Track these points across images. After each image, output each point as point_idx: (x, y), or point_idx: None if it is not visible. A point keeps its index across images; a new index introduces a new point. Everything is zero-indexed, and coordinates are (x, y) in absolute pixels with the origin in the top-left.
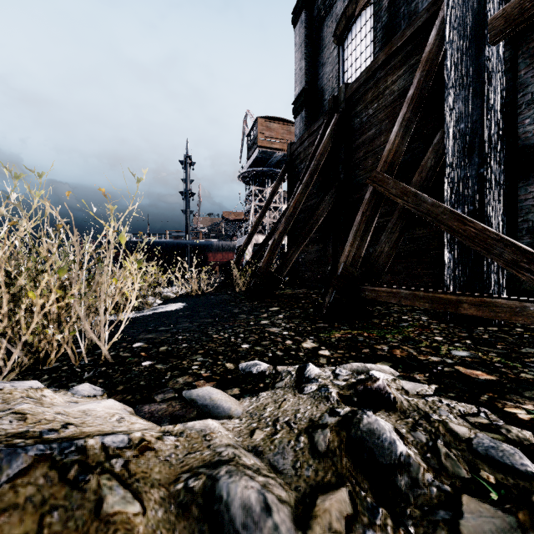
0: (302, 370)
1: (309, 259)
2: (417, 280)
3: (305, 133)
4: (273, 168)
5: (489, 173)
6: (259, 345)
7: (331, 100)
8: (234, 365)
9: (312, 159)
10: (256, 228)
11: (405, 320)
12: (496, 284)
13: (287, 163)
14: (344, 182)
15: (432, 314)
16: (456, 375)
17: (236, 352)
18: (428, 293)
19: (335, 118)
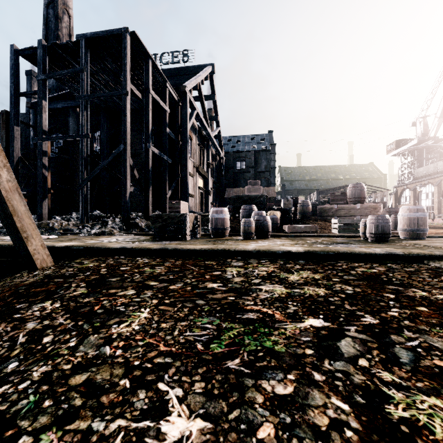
0: None
1: None
2: None
3: None
4: None
5: None
6: None
7: None
8: None
9: None
10: None
11: None
12: None
13: None
14: None
15: None
16: None
17: None
18: None
19: None
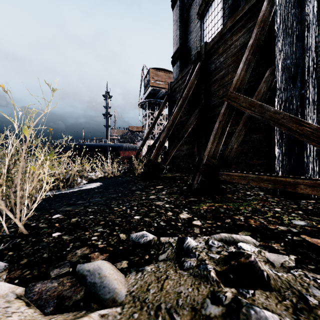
0: (181, 243)
1: (182, 154)
2: (253, 168)
3: (179, 75)
4: (159, 100)
5: (308, 93)
6: (147, 217)
7: (196, 53)
8: (126, 236)
9: (184, 91)
10: (149, 135)
11: (249, 195)
12: (312, 170)
13: (168, 94)
14: (204, 105)
15: (266, 191)
16: (306, 245)
17: (129, 223)
18: (270, 177)
19: (199, 64)
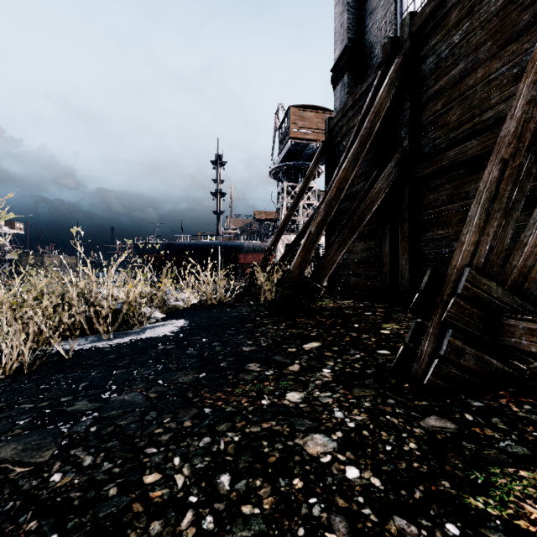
0: None
1: (355, 260)
2: None
3: (349, 99)
4: (306, 162)
5: None
6: None
7: (388, 43)
8: None
9: (362, 124)
10: (287, 222)
11: None
12: None
13: (325, 142)
14: (409, 151)
15: None
16: None
17: None
18: None
19: (396, 62)
